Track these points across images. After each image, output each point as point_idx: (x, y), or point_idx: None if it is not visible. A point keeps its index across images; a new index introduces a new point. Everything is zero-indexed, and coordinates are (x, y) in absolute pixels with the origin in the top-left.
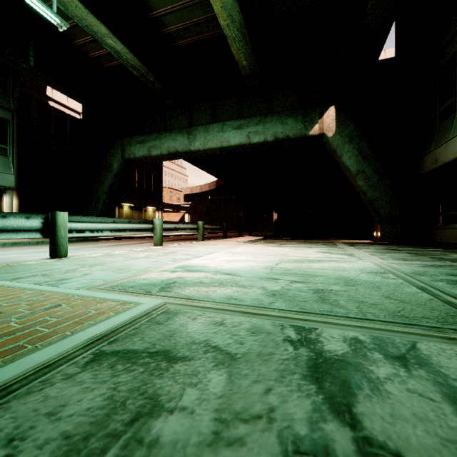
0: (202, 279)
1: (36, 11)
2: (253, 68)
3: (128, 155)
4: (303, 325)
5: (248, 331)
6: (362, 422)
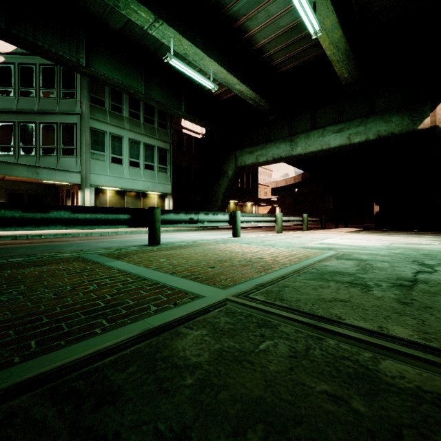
0: (345, 248)
1: (188, 75)
2: (354, 77)
3: (240, 163)
4: (415, 260)
5: (389, 259)
6: (435, 269)
